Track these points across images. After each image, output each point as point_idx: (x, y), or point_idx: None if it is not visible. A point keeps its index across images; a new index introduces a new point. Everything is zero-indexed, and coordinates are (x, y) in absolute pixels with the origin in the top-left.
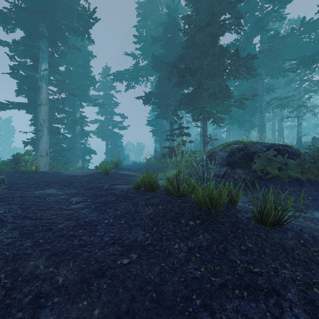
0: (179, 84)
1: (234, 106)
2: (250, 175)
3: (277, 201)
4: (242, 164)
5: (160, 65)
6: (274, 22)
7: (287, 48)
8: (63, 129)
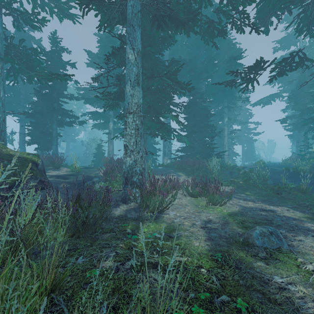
0: (306, 124)
1: None
2: None
3: None
4: None
5: (294, 102)
6: None
7: None
8: None
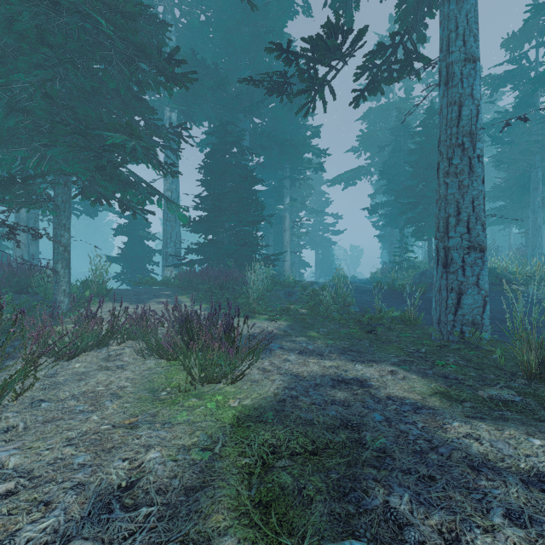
0: (403, 212)
1: None
2: None
3: None
4: None
5: (387, 180)
6: None
7: None
8: None
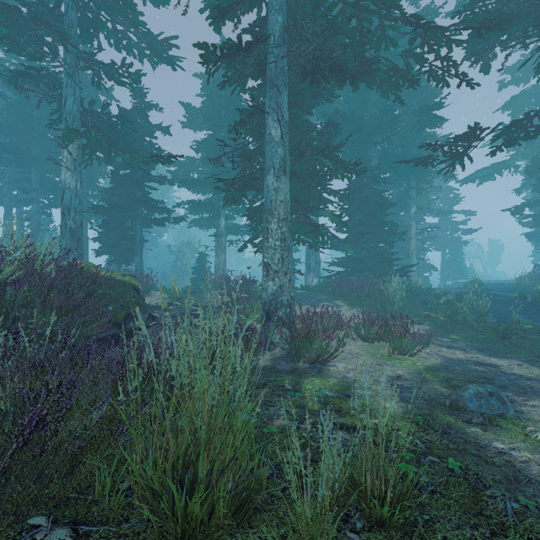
0: None
1: None
2: None
3: None
4: None
5: (537, 179)
6: None
7: None
8: None
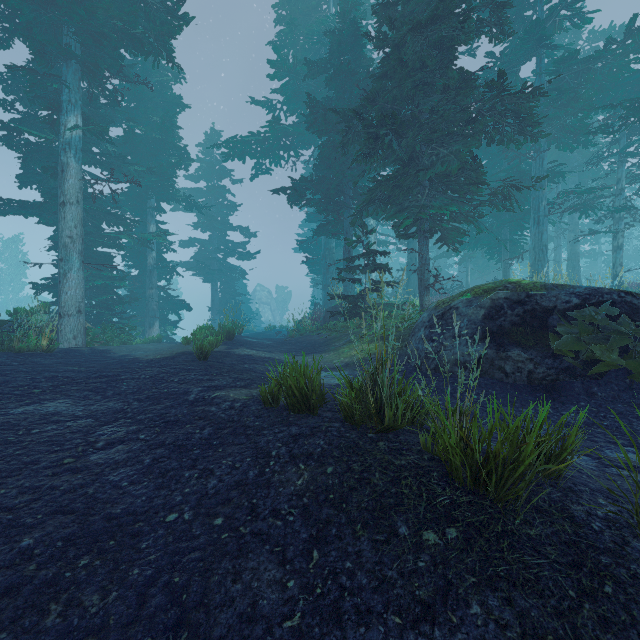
0: (366, 157)
1: (487, 205)
2: (546, 365)
3: (635, 437)
4: (523, 338)
5: (324, 120)
6: (566, 30)
7: (595, 85)
8: (122, 259)
